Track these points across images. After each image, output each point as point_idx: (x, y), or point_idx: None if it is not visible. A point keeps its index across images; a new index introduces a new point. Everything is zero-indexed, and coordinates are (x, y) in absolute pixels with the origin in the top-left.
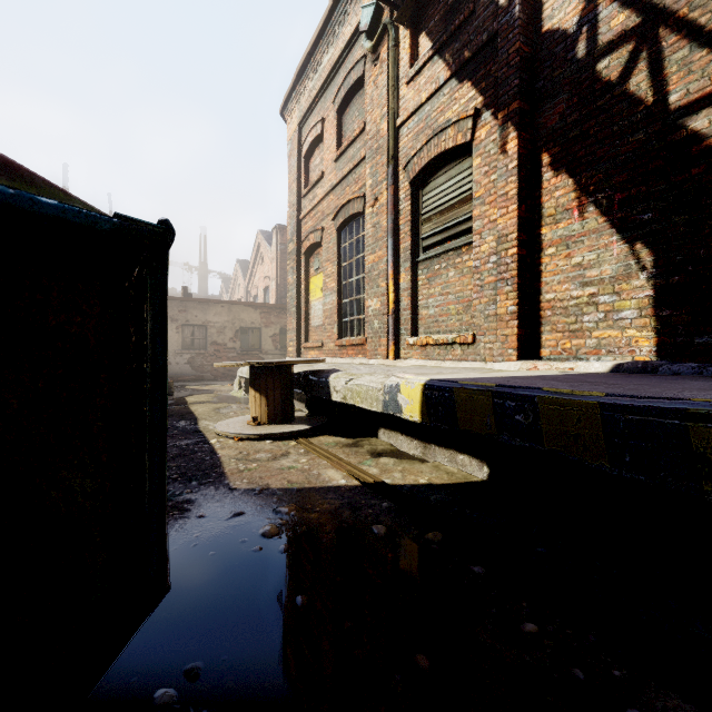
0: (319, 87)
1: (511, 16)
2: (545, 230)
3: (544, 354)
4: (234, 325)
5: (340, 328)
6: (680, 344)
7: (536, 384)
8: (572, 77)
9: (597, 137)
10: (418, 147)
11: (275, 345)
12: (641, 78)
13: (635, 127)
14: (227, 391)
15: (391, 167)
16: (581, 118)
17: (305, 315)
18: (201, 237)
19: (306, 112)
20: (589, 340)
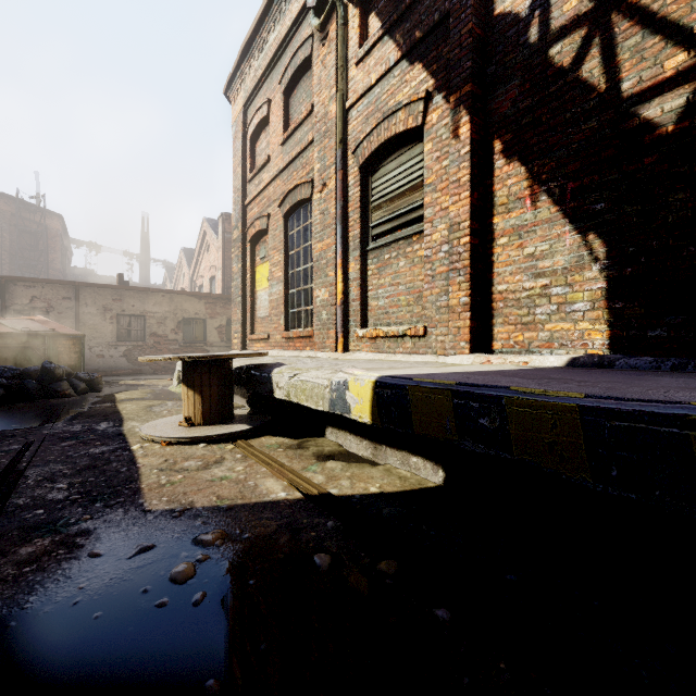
0: (265, 66)
1: None
2: (497, 220)
3: (496, 347)
4: (176, 315)
5: (288, 320)
6: (633, 337)
7: (500, 382)
8: (524, 62)
9: (550, 124)
10: (368, 130)
11: (221, 337)
12: (594, 64)
13: (588, 114)
14: (165, 385)
15: (339, 151)
16: (533, 104)
17: (251, 305)
18: (143, 223)
19: (251, 93)
20: (541, 333)
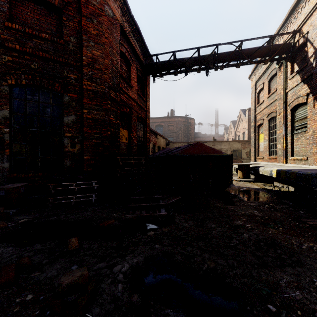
0: (262, 73)
1: (315, 70)
2: None
3: None
4: (230, 149)
5: (269, 152)
6: None
7: (294, 170)
8: None
9: None
10: (292, 101)
11: (247, 156)
12: None
13: None
14: None
15: (284, 105)
16: None
17: (257, 147)
18: (216, 112)
19: (257, 80)
20: None
